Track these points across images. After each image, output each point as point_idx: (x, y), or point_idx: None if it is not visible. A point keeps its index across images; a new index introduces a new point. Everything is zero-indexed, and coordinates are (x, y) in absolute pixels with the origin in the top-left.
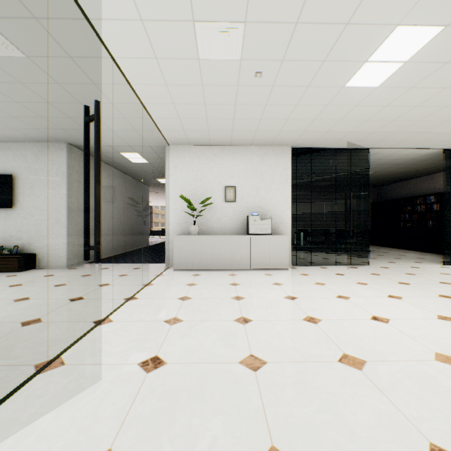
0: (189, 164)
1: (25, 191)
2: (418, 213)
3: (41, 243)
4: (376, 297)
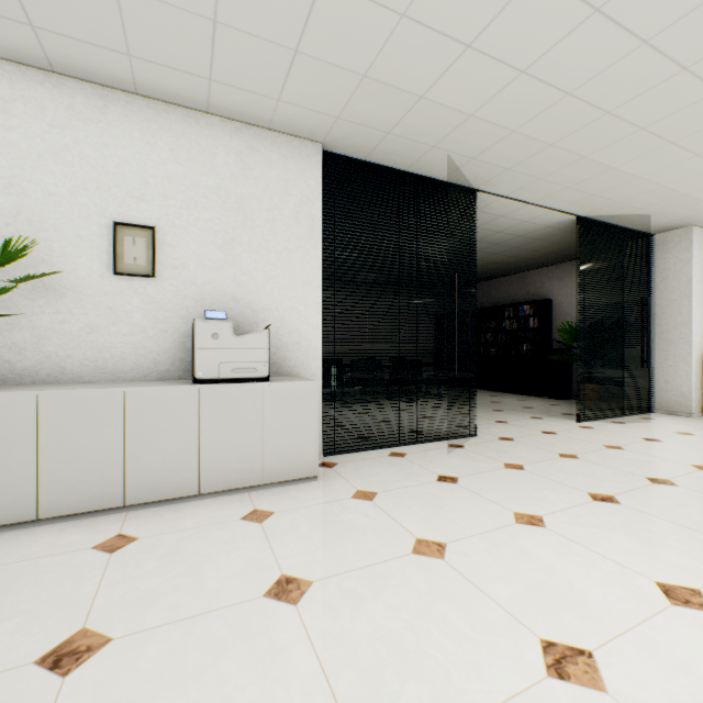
0: None
1: None
2: (506, 333)
3: None
4: (656, 621)
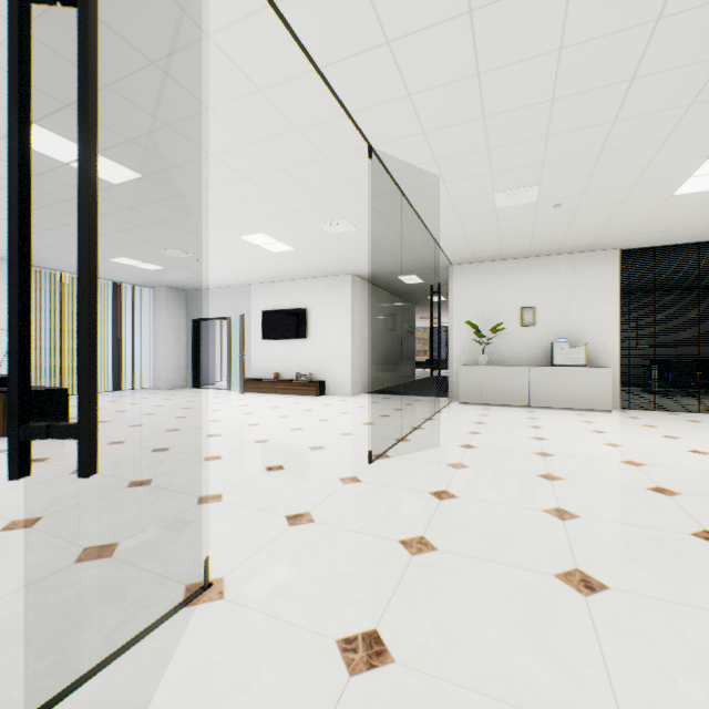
0: (475, 284)
1: (317, 323)
2: None
3: (330, 371)
4: None
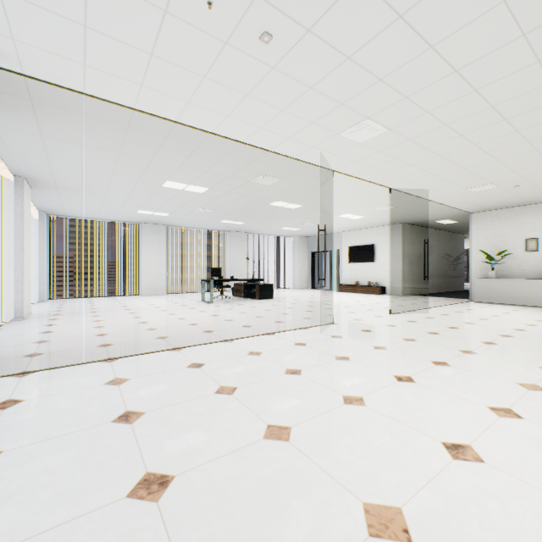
0: (489, 225)
1: (380, 252)
2: None
3: (388, 281)
4: None
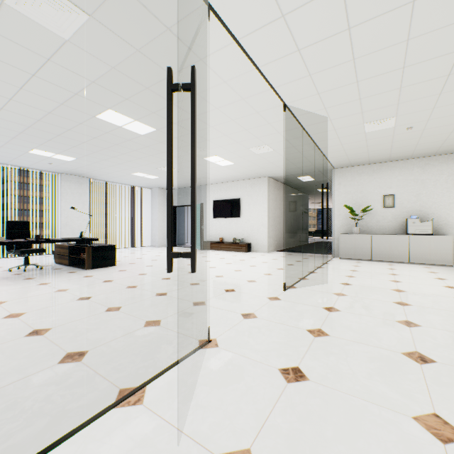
0: (350, 181)
1: (246, 207)
2: None
3: (254, 237)
4: None
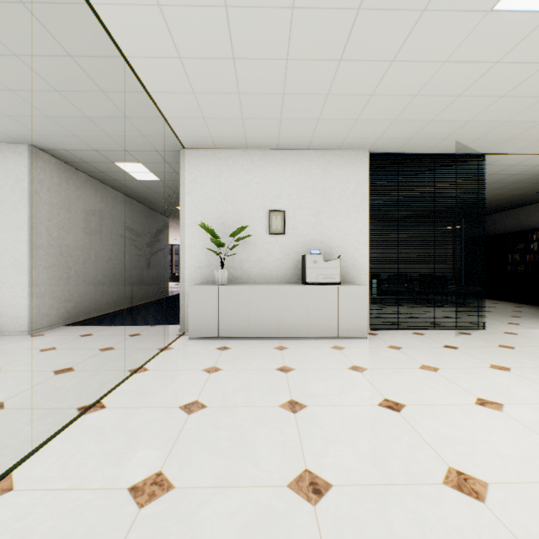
0: (214, 177)
1: None
2: (534, 253)
3: None
4: None
